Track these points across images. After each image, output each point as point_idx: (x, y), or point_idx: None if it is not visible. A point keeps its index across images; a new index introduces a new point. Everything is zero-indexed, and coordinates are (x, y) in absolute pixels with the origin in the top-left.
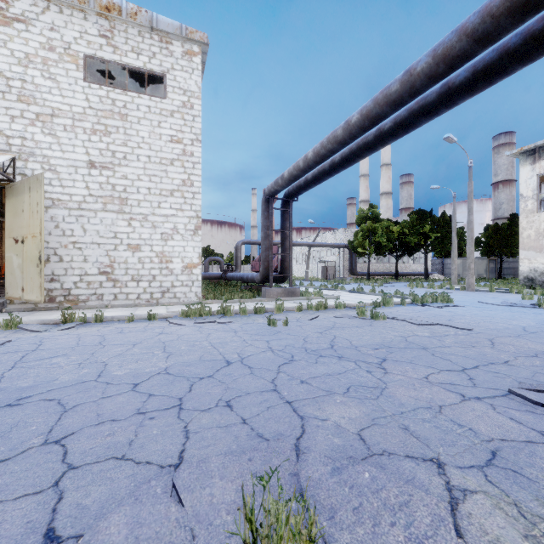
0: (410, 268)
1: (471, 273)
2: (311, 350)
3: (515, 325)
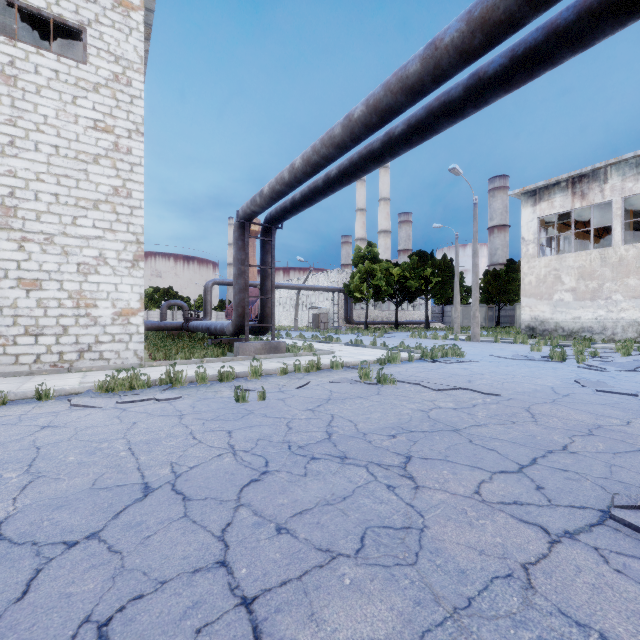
0: (411, 315)
1: (476, 322)
2: (298, 447)
3: (542, 385)
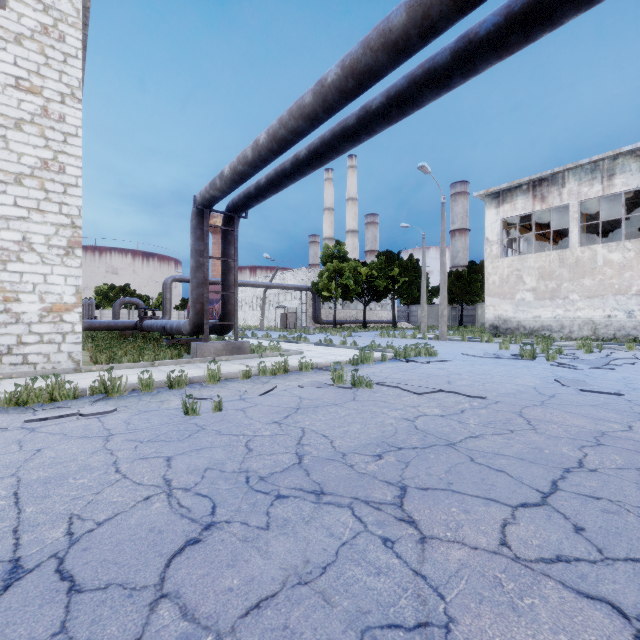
0: (378, 315)
1: (444, 320)
2: (258, 479)
3: (523, 385)
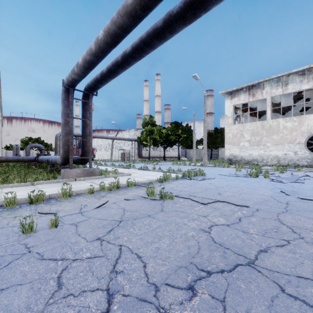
0: (171, 154)
1: (205, 156)
2: None
3: (264, 195)
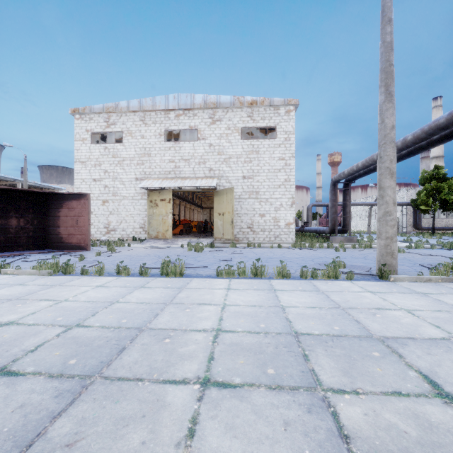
0: None
1: None
2: (354, 257)
3: None
